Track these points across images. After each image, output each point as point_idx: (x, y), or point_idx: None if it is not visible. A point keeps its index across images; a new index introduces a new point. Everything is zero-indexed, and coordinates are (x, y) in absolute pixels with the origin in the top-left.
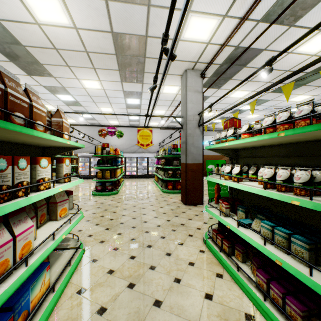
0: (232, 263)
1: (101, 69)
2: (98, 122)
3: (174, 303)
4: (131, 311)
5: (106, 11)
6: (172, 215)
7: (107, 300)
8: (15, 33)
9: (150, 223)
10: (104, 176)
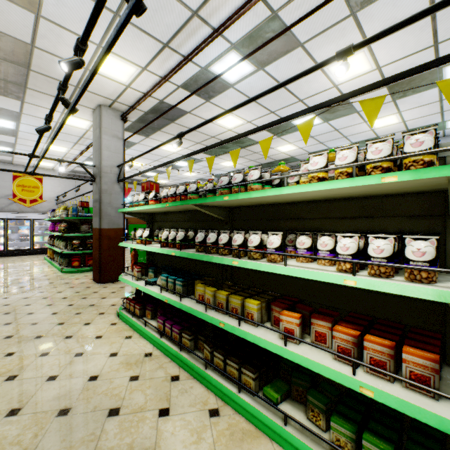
0: (143, 322)
1: None
2: None
3: (74, 371)
4: (15, 395)
5: None
6: (77, 299)
7: None
8: None
9: (40, 314)
10: None
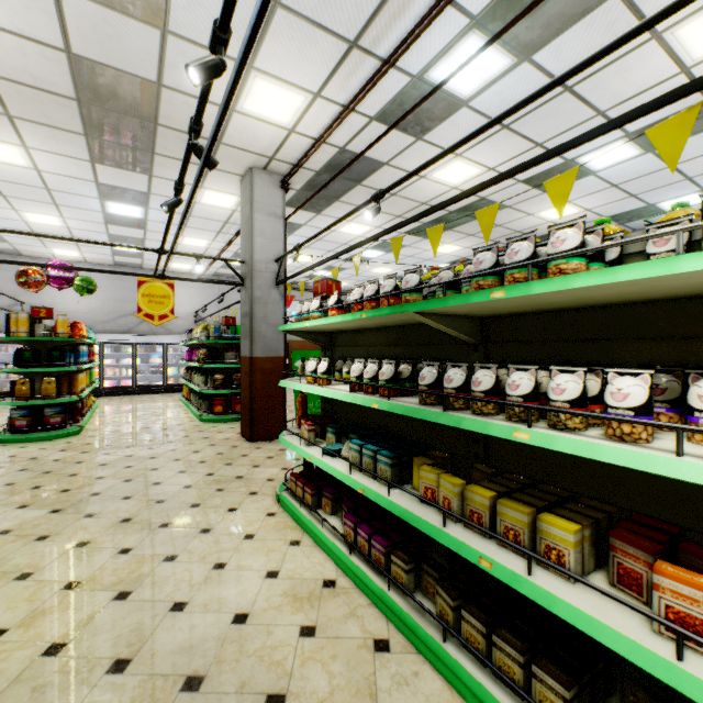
0: (317, 518)
1: (30, 123)
2: (14, 247)
3: (211, 598)
4: (124, 631)
5: (52, 5)
6: (219, 464)
7: (67, 631)
8: None
9: (169, 485)
10: (37, 392)
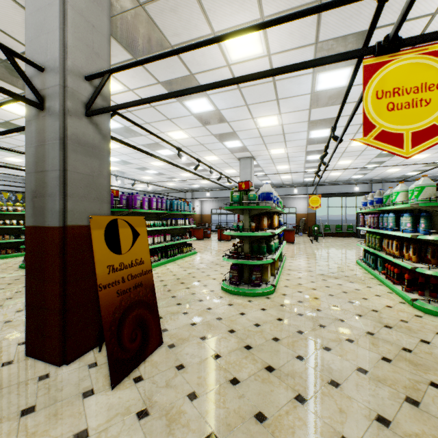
0: (16, 253)
1: None
2: None
3: None
4: None
5: None
6: None
7: None
8: (6, 84)
9: None
10: None
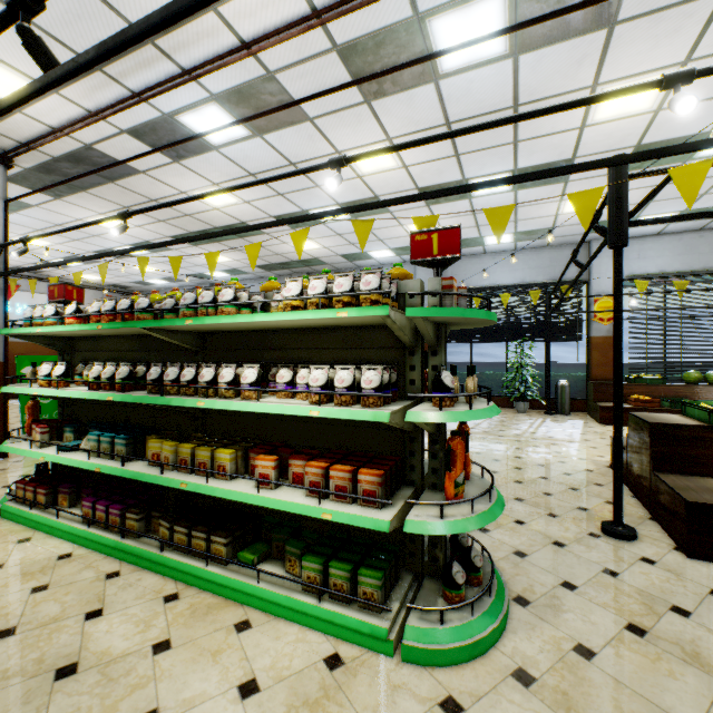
0: (53, 513)
1: None
2: None
3: None
4: None
5: None
6: None
7: None
8: None
9: None
10: None
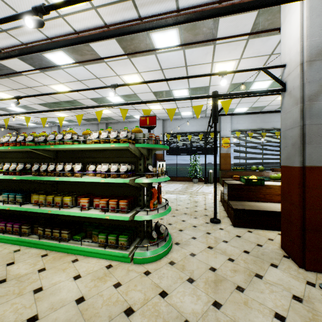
0: None
1: None
2: None
3: None
4: None
5: None
6: None
7: None
8: None
9: None
10: None
